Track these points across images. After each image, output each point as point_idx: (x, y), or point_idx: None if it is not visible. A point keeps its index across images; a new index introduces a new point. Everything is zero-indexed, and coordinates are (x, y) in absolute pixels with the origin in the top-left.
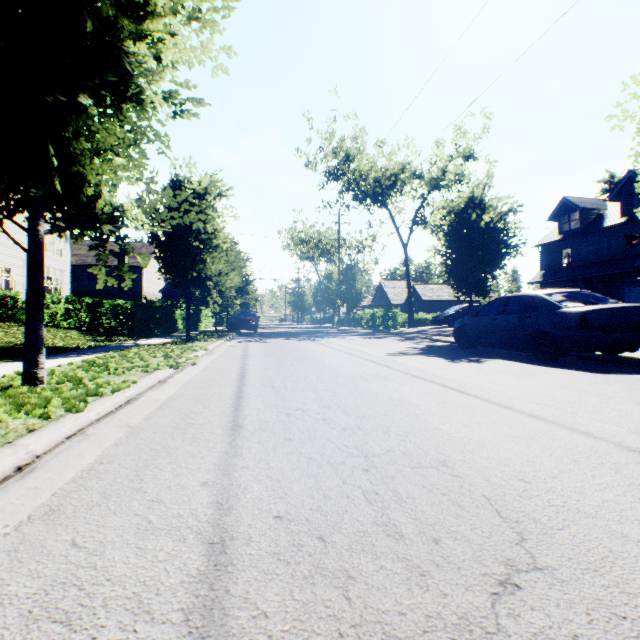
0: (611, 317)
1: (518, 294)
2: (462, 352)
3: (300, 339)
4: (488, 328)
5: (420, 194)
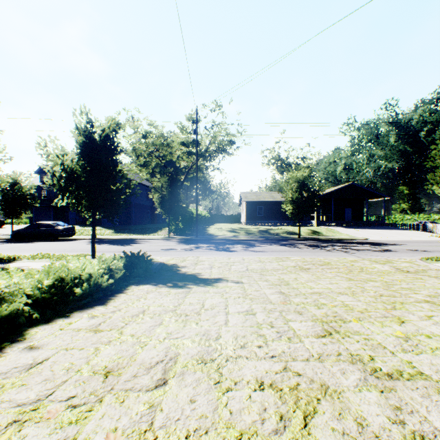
0: (68, 229)
1: (44, 222)
2: (23, 241)
3: None
4: (32, 233)
5: None
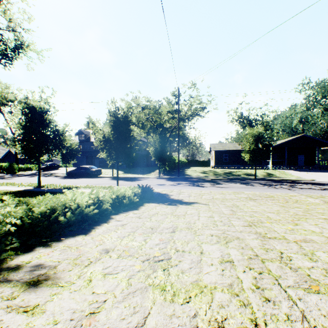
0: (98, 171)
1: (84, 166)
2: (73, 178)
3: (3, 179)
4: (78, 173)
5: (20, 109)
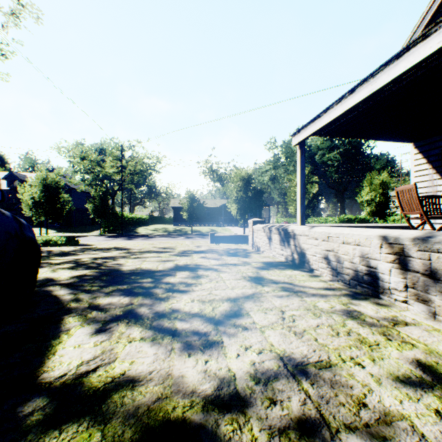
0: None
1: None
2: None
3: None
4: None
5: None
